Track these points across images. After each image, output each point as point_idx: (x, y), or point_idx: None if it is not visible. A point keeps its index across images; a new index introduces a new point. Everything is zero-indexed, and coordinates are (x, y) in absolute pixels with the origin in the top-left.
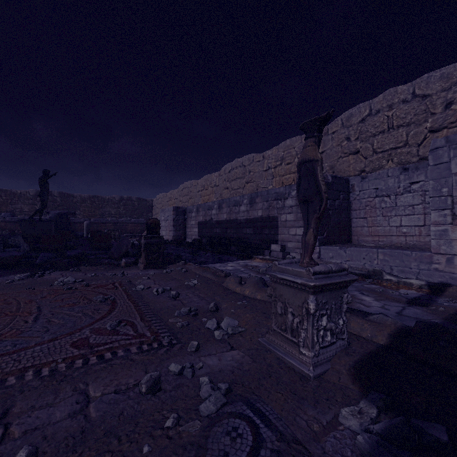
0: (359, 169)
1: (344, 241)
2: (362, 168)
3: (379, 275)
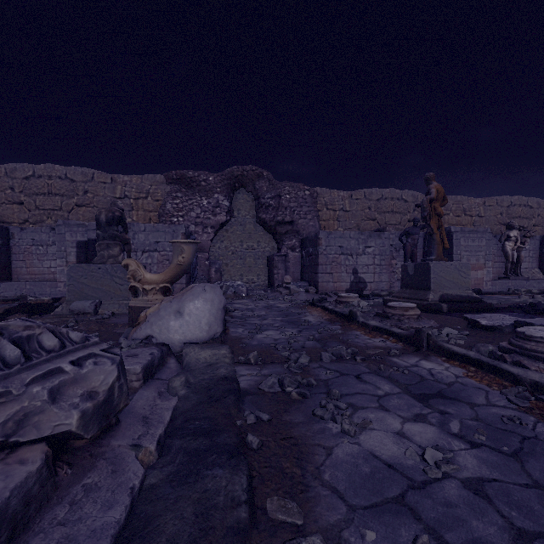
0: (24, 219)
1: (4, 279)
2: (26, 219)
3: (25, 298)
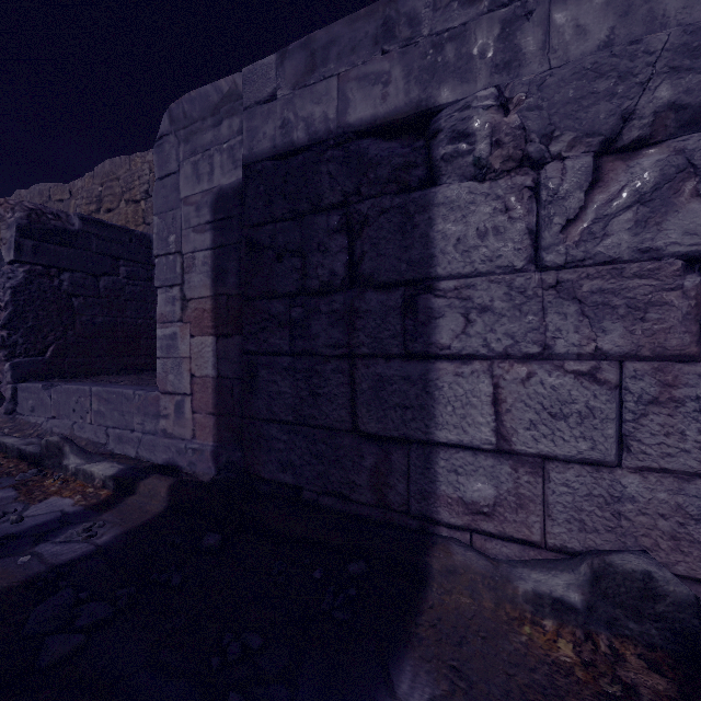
0: None
1: (132, 369)
2: None
3: (55, 455)
